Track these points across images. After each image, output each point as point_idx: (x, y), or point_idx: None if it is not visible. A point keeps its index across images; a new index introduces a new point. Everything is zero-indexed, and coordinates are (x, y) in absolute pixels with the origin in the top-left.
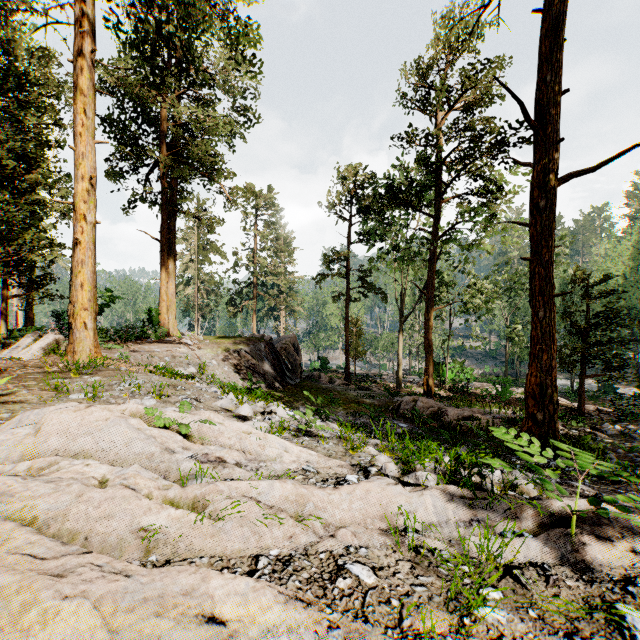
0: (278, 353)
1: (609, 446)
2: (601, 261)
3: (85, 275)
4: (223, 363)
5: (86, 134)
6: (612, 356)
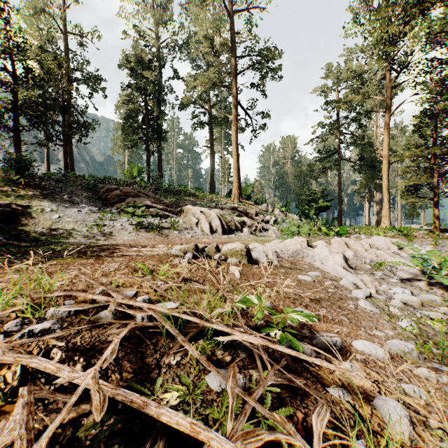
0: None
1: None
2: None
3: None
4: None
5: None
6: None
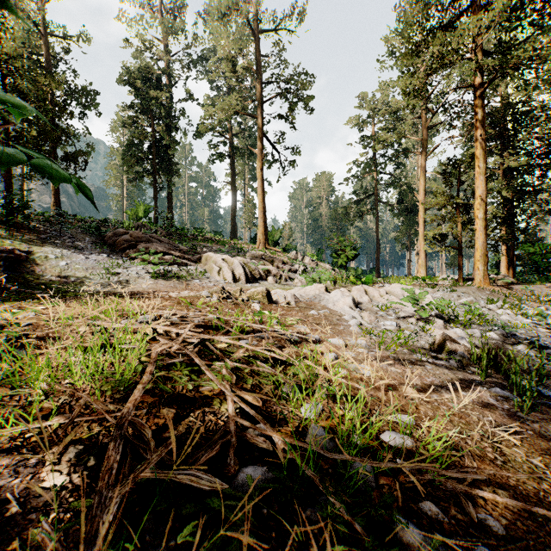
0: None
1: None
2: None
3: (478, 244)
4: None
5: (478, 176)
6: None
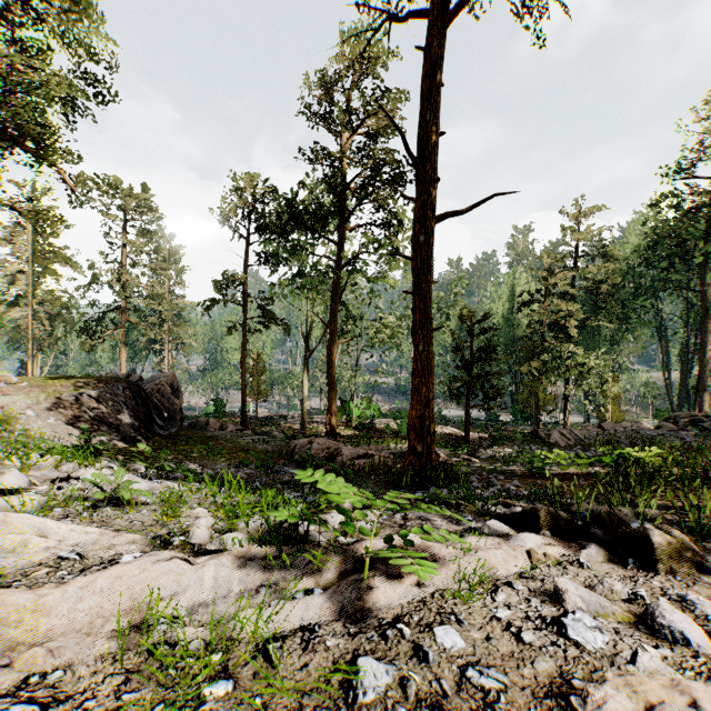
0: (147, 396)
1: (479, 470)
2: (488, 302)
3: None
4: (47, 413)
5: None
6: (490, 387)
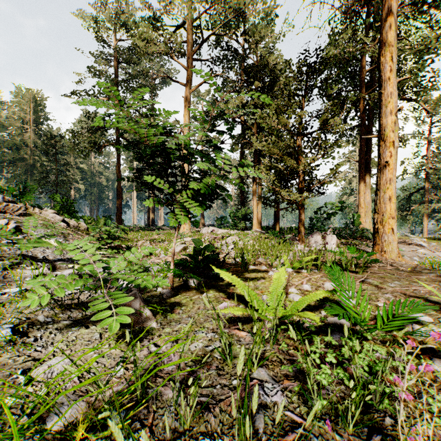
0: None
1: None
2: None
3: (392, 190)
4: None
5: (392, 77)
6: None
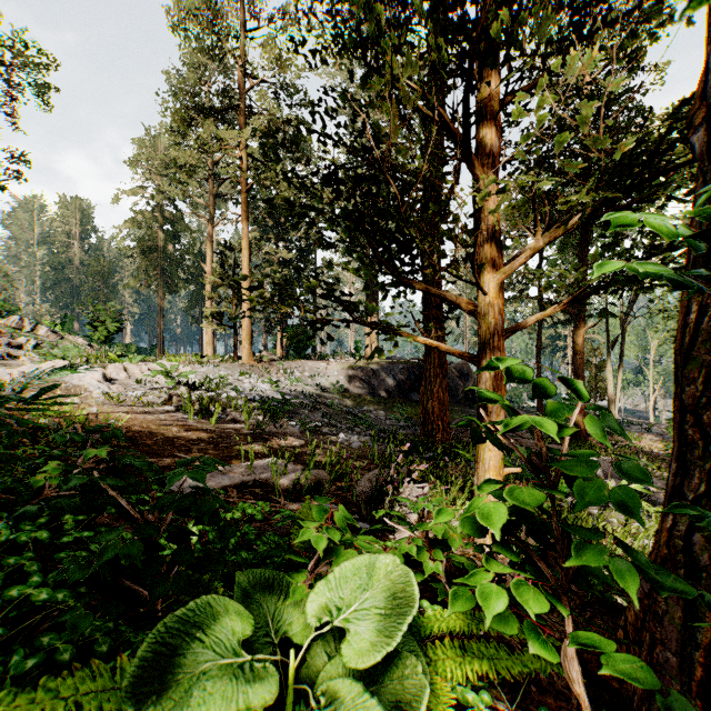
0: None
1: None
2: None
3: (244, 325)
4: (342, 374)
5: (245, 265)
6: None
